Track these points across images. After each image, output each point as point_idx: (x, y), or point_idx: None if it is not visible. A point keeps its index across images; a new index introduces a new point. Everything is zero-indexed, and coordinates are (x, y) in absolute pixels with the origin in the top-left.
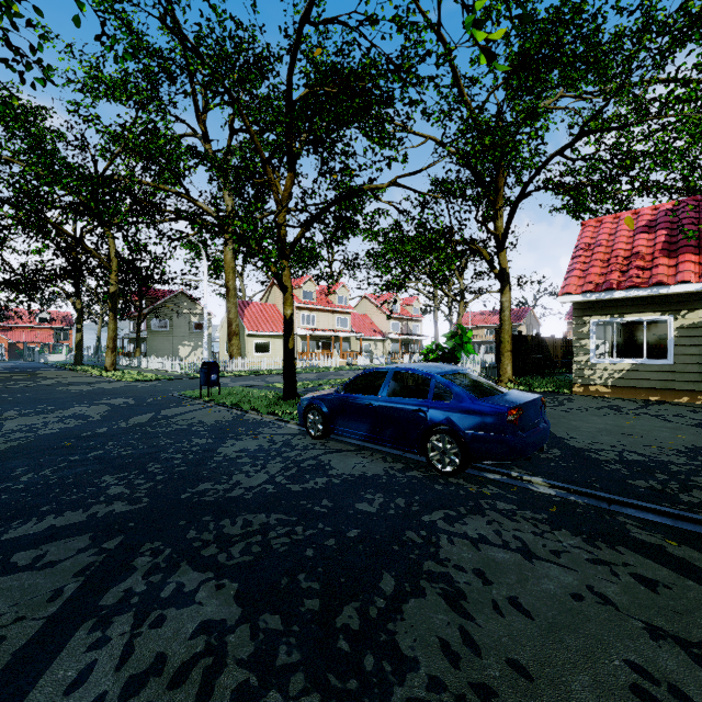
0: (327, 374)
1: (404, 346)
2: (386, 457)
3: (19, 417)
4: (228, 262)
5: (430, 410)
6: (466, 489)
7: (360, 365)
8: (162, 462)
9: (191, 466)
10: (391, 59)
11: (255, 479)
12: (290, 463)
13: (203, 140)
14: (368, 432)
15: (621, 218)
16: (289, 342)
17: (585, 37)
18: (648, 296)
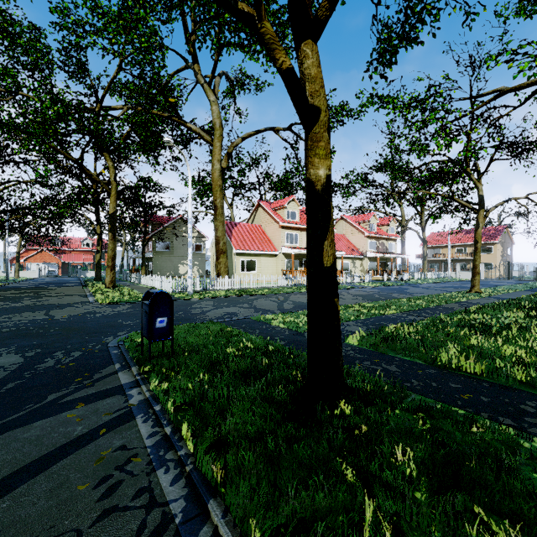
0: None
1: (380, 264)
2: None
3: None
4: (215, 180)
5: None
6: None
7: (343, 283)
8: None
9: None
10: None
11: None
12: None
13: (192, 62)
14: None
15: None
16: (322, 250)
17: None
18: None
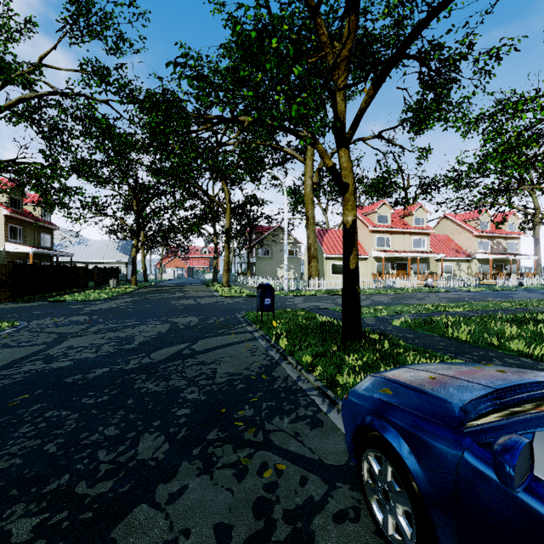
0: (403, 297)
1: (495, 266)
2: None
3: (89, 334)
4: (307, 194)
5: None
6: None
7: (441, 287)
8: None
9: None
10: None
11: None
12: None
13: None
14: None
15: None
16: (349, 260)
17: None
18: None
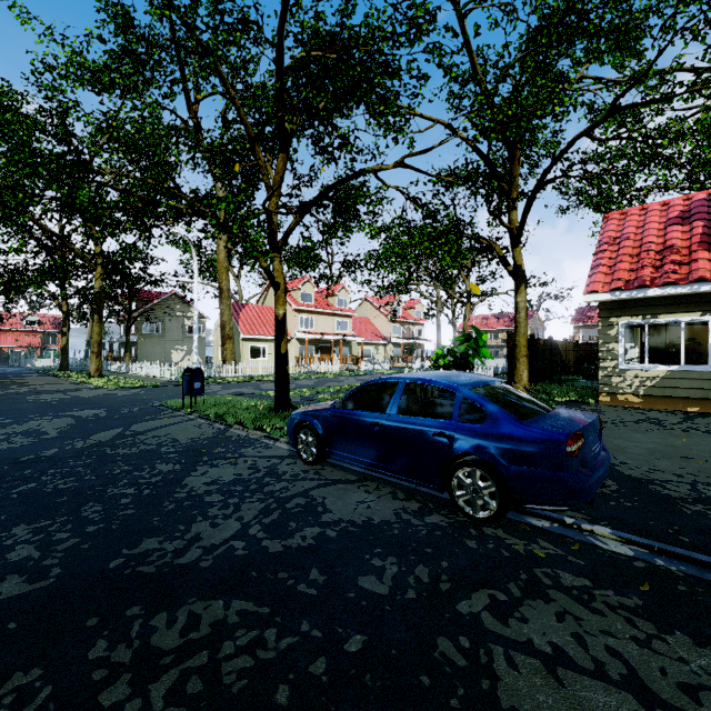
0: (326, 380)
1: (406, 350)
2: (396, 492)
3: None
4: (221, 262)
5: (456, 435)
6: (510, 548)
7: (361, 371)
8: (106, 501)
9: (141, 508)
10: (399, 4)
11: (221, 531)
12: (272, 502)
13: (195, 133)
14: (372, 459)
15: (649, 210)
16: (281, 346)
17: (615, 2)
18: (686, 294)
